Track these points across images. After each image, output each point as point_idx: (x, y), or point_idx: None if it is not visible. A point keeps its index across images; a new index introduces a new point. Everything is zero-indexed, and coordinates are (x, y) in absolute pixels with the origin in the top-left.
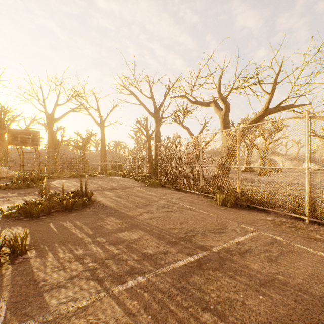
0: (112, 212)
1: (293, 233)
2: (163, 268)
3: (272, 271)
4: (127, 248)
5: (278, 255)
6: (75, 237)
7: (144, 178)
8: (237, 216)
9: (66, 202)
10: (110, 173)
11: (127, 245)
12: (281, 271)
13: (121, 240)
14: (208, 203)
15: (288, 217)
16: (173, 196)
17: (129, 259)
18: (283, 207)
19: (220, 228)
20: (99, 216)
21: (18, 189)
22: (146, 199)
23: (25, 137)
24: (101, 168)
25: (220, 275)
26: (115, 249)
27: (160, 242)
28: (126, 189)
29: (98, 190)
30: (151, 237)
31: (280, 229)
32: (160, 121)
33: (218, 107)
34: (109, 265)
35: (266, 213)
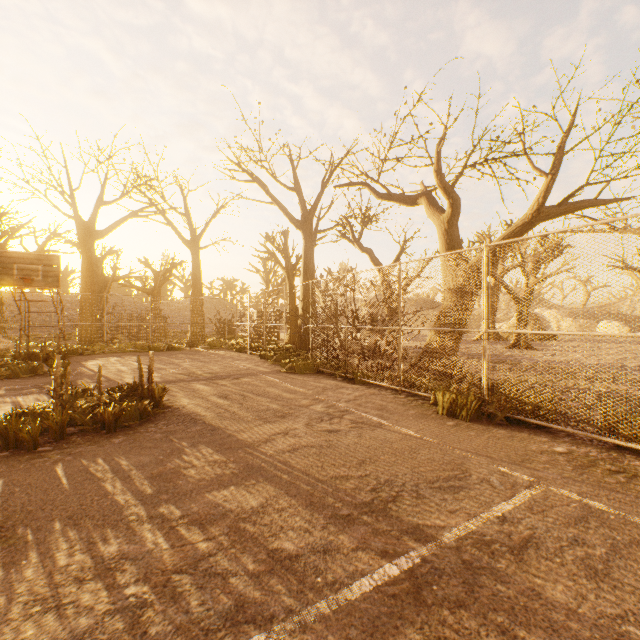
0: (205, 435)
1: (625, 489)
2: (320, 602)
3: (607, 608)
4: (232, 537)
5: (607, 555)
6: (109, 504)
7: (280, 354)
8: (486, 444)
9: (101, 412)
10: (211, 343)
11: (233, 528)
12: (630, 608)
13: (219, 511)
14: (418, 410)
15: (602, 447)
16: (342, 394)
17: (235, 573)
18: (590, 424)
19: (452, 475)
20: (174, 446)
21: (12, 378)
22: (282, 401)
23: (28, 268)
24: (193, 333)
25: (473, 624)
26: (202, 539)
27: (312, 516)
28: (241, 377)
29: (182, 380)
30: (291, 501)
31: (591, 477)
32: (314, 238)
33: (435, 206)
34: (179, 591)
35: (548, 436)
